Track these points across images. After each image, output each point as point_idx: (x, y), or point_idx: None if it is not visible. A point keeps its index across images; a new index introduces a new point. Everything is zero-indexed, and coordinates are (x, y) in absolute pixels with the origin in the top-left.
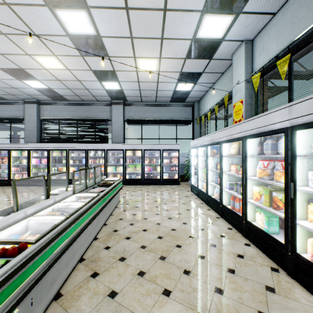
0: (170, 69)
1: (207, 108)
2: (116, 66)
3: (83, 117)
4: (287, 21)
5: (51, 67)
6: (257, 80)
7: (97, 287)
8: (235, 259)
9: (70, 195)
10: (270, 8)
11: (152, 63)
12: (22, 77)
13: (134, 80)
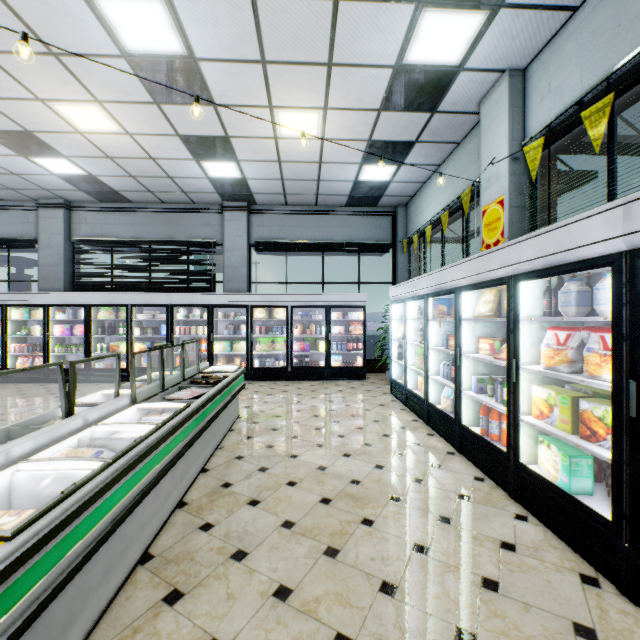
0: (347, 133)
1: (423, 219)
2: (230, 127)
3: (163, 237)
4: (605, 23)
5: (90, 129)
6: (537, 155)
7: (177, 630)
8: (497, 555)
9: (123, 408)
10: None
11: (308, 121)
12: (30, 149)
13: (270, 159)
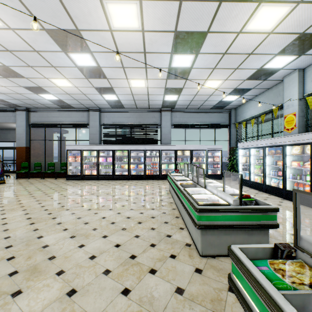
0: (228, 86)
1: (247, 115)
2: (186, 85)
3: (136, 122)
4: None
5: (135, 86)
6: None
7: None
8: None
9: None
10: None
11: (216, 83)
12: (106, 92)
13: (192, 94)
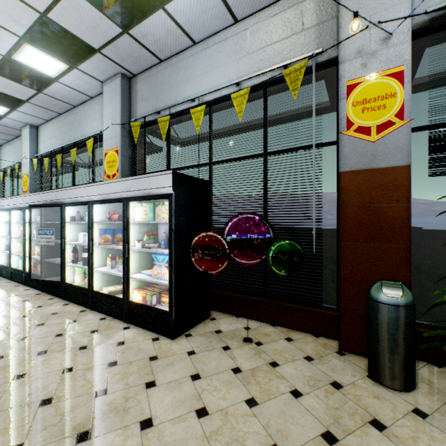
0: None
1: (2, 165)
2: None
3: None
4: (54, 132)
5: None
6: (36, 164)
7: None
8: None
9: None
10: (42, 117)
11: None
12: None
13: None
